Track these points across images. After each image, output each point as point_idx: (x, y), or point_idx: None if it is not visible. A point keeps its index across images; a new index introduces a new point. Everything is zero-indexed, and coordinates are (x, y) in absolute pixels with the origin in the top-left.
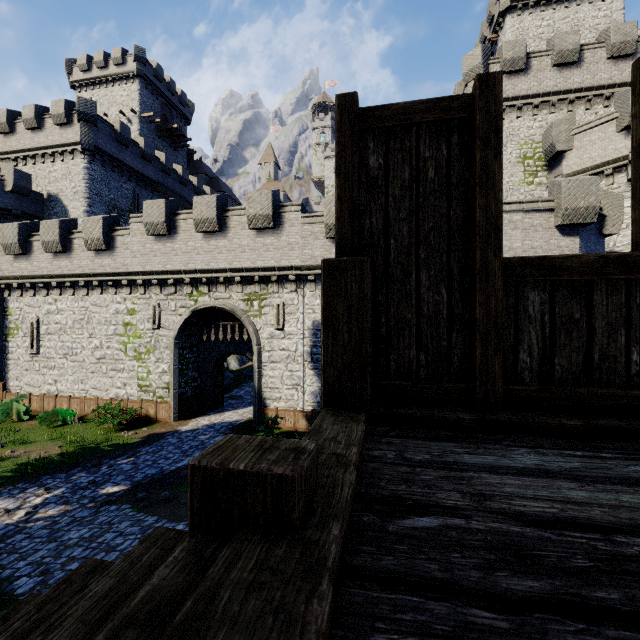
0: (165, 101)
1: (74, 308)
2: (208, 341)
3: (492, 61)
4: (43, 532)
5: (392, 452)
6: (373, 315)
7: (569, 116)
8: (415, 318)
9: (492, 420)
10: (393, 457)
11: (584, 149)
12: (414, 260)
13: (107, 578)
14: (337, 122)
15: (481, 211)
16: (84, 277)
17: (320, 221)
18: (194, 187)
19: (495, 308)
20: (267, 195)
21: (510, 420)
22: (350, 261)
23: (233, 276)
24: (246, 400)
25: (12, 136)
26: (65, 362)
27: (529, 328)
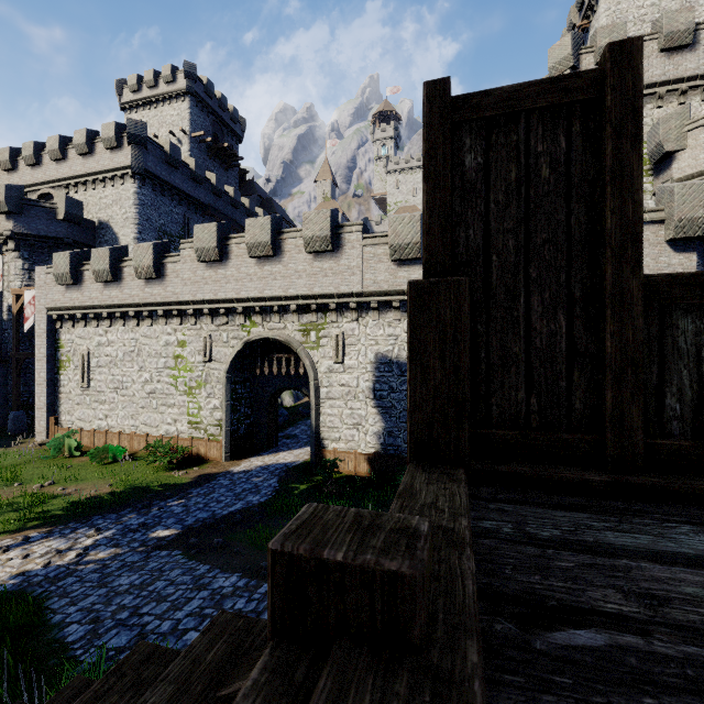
0: (216, 119)
1: (124, 340)
2: (261, 375)
3: (584, 51)
4: (94, 576)
5: (507, 524)
6: (470, 348)
7: (681, 109)
8: (524, 352)
9: (631, 483)
10: (510, 531)
11: (700, 148)
12: (523, 280)
13: (165, 684)
14: (425, 115)
15: (613, 216)
16: (134, 307)
17: (384, 242)
18: (246, 209)
19: (633, 340)
20: (325, 215)
21: (657, 484)
22: (443, 283)
23: (288, 304)
24: (302, 440)
25: (64, 163)
26: (115, 396)
27: (679, 365)
